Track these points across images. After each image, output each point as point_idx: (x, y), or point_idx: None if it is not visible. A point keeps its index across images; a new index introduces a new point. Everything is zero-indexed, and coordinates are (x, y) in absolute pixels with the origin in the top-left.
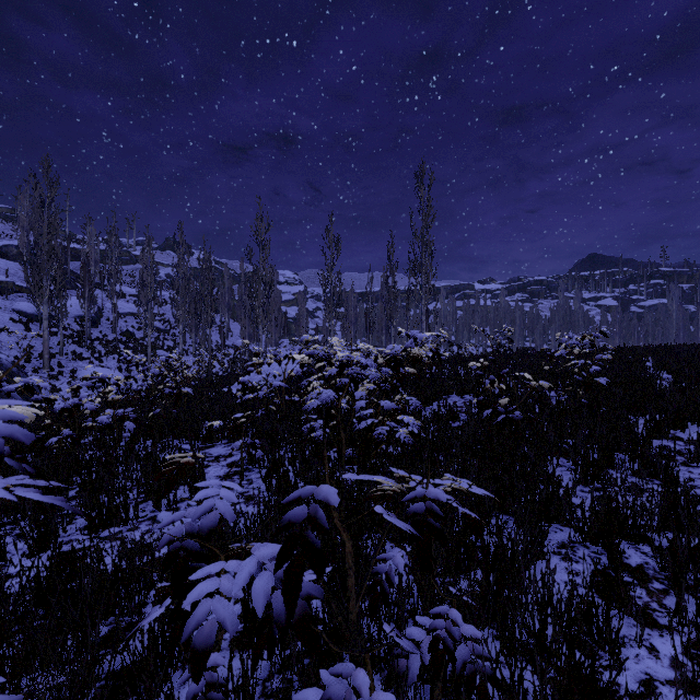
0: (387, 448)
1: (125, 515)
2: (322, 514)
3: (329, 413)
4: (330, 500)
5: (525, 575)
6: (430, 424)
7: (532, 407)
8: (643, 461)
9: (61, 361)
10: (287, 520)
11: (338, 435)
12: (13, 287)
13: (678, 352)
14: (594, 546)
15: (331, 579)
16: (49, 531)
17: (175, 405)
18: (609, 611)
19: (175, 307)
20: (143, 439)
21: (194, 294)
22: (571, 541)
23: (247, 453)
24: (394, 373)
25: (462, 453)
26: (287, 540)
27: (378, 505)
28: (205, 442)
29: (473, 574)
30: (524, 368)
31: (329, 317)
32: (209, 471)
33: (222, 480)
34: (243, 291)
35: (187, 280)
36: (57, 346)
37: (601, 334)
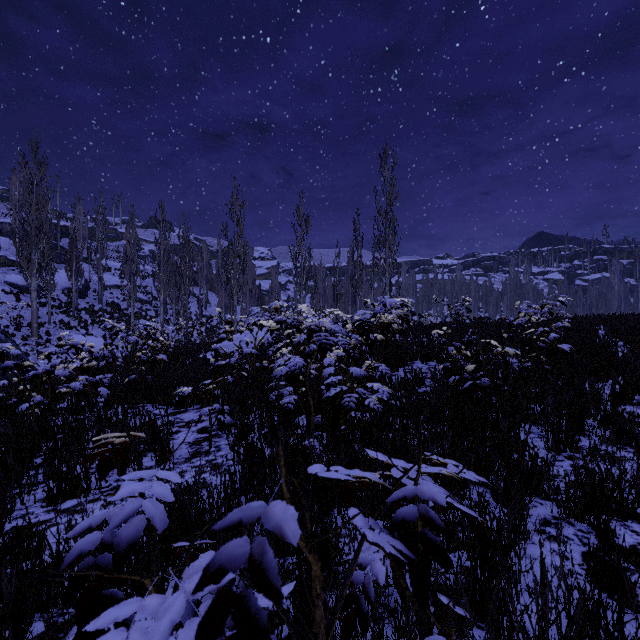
0: (356, 415)
1: (86, 486)
2: (271, 559)
3: (298, 380)
4: (286, 532)
5: (515, 564)
6: (397, 390)
7: (495, 373)
8: (615, 428)
9: (49, 330)
10: (216, 564)
11: (307, 402)
12: (6, 261)
13: (629, 321)
14: (579, 523)
15: (298, 565)
16: (3, 504)
17: (152, 371)
18: (622, 616)
19: (157, 280)
20: (117, 404)
21: (174, 268)
22: (554, 517)
23: (216, 419)
24: (363, 339)
25: (430, 419)
26: (213, 604)
27: (356, 513)
28: (177, 407)
29: (452, 557)
30: (484, 335)
31: (300, 289)
32: (179, 437)
33: (191, 447)
34: (220, 265)
35: (168, 255)
36: (46, 315)
37: (559, 302)
